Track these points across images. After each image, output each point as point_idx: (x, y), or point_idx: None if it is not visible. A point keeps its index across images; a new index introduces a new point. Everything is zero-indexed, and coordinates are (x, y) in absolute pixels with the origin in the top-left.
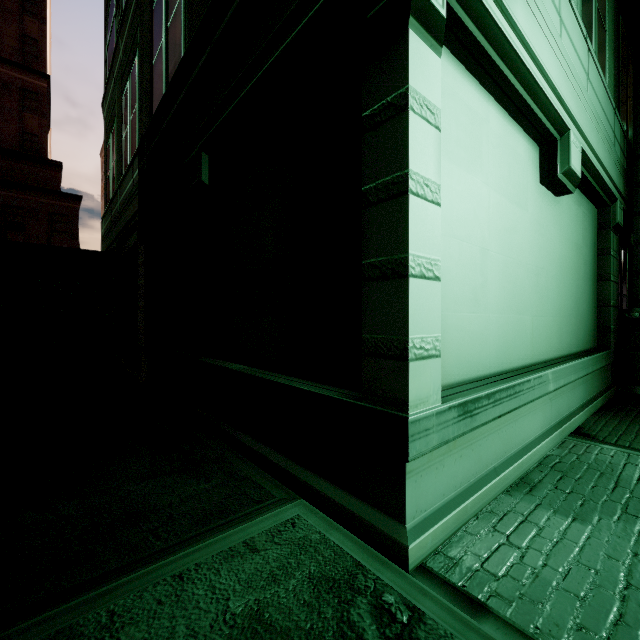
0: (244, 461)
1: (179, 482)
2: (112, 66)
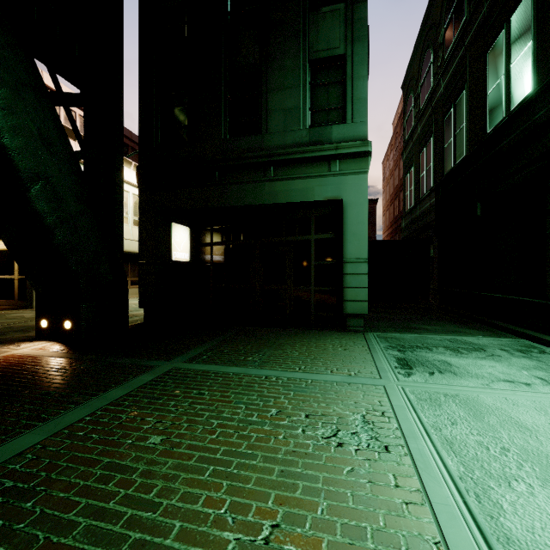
0: (499, 331)
1: (471, 330)
2: (411, 136)
